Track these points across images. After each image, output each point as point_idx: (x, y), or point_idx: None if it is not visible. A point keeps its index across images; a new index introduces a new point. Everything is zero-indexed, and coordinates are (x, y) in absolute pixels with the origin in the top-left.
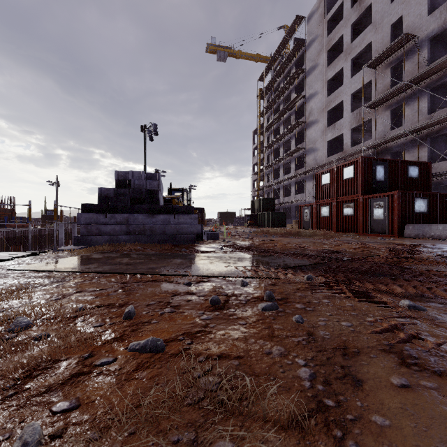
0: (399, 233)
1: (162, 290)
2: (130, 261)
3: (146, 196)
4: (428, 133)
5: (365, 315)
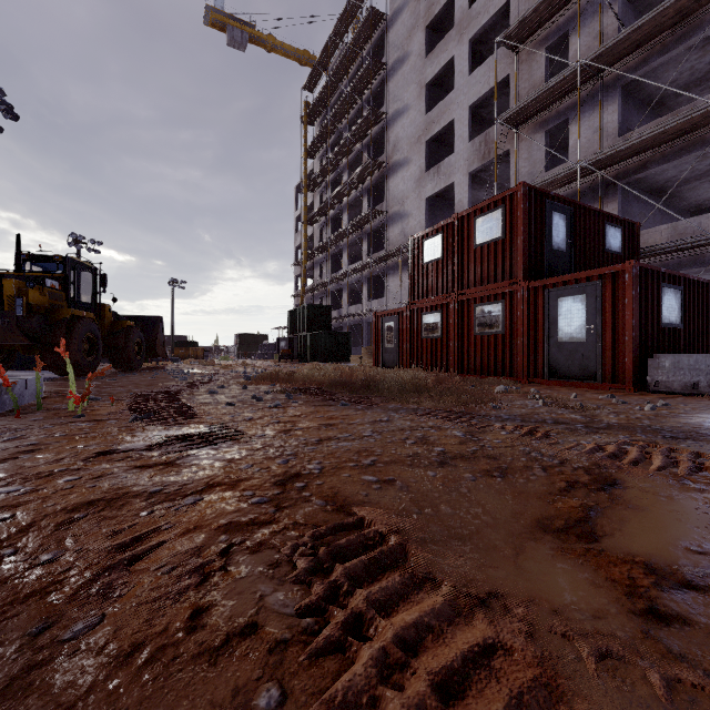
0: (637, 380)
1: None
2: None
3: None
4: (619, 174)
5: None
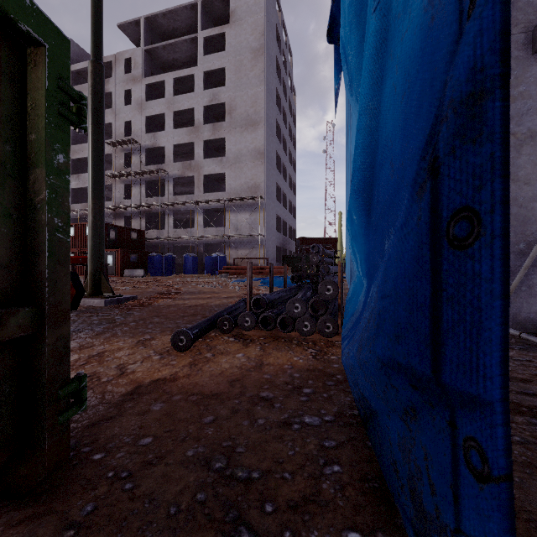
0: (122, 274)
1: None
2: None
3: None
4: (146, 210)
5: None
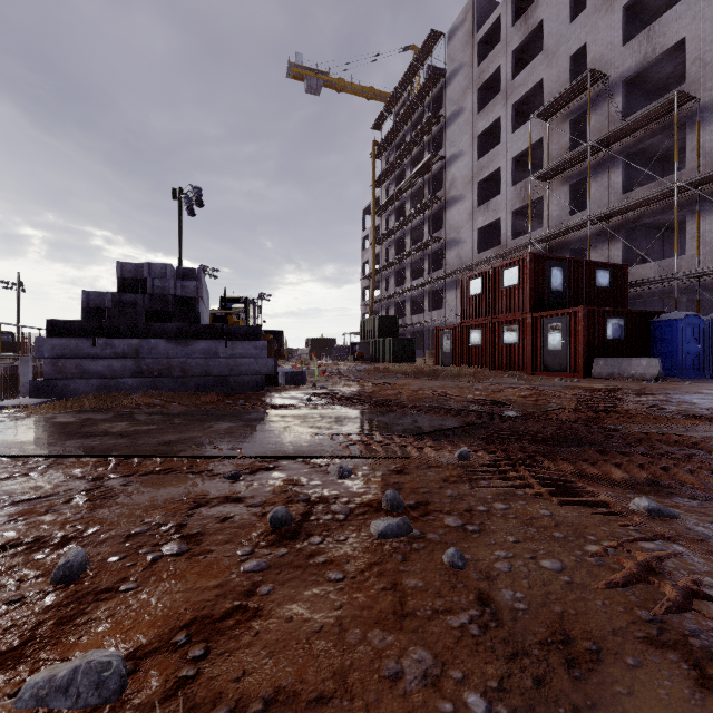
0: (586, 371)
1: (174, 493)
2: (128, 429)
3: (175, 308)
4: (622, 222)
5: (581, 538)
